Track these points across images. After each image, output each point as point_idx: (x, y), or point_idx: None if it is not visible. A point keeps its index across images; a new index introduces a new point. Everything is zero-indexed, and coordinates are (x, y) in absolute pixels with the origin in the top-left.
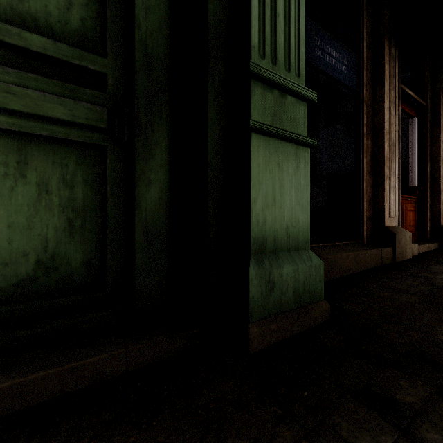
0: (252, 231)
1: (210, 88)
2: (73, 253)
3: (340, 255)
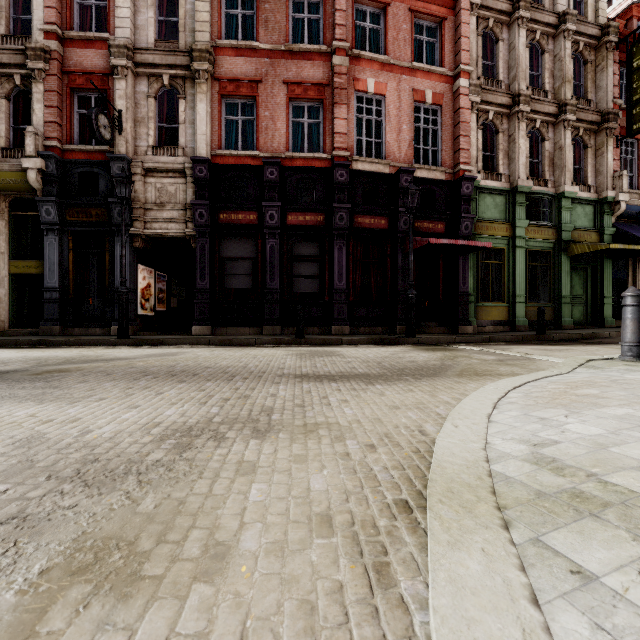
0: (604, 315)
1: (598, 298)
2: (581, 318)
3: (619, 322)
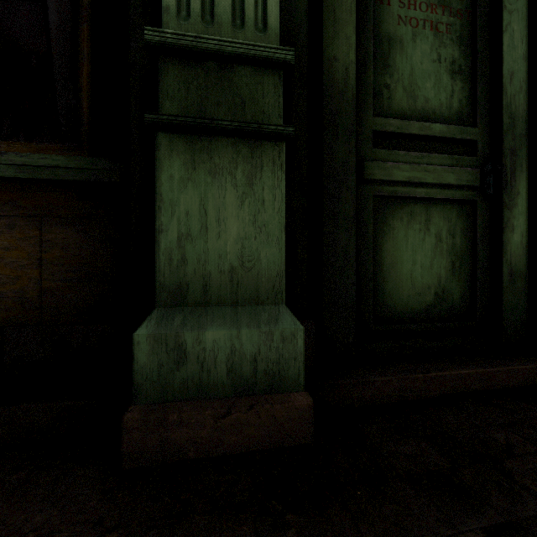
0: None
1: None
2: (454, 289)
3: None
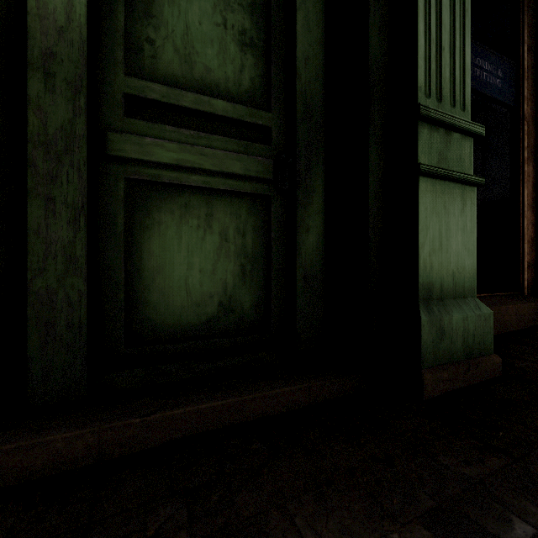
0: (420, 277)
1: (371, 132)
2: (245, 297)
3: (498, 307)
